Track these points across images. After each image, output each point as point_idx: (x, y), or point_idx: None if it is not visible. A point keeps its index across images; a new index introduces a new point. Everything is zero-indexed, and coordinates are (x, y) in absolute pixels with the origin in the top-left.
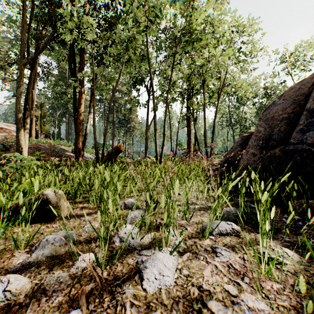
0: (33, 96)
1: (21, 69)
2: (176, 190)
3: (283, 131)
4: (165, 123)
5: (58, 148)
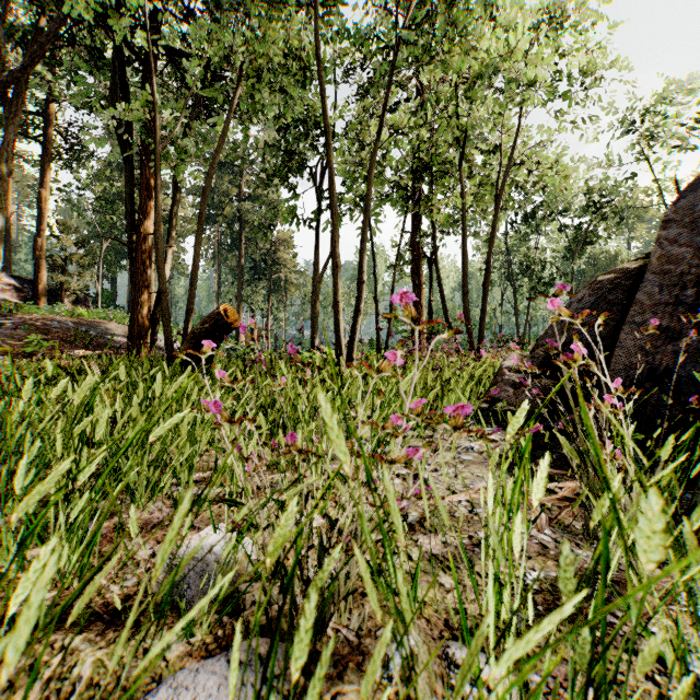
0: (42, 204)
1: None
2: None
3: None
4: (363, 249)
5: (97, 328)
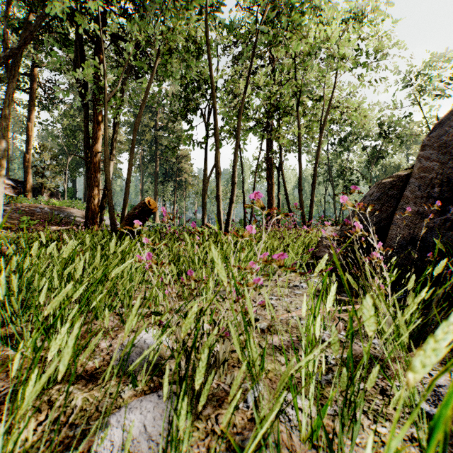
0: (29, 133)
1: None
2: None
3: None
4: (235, 162)
5: (65, 212)
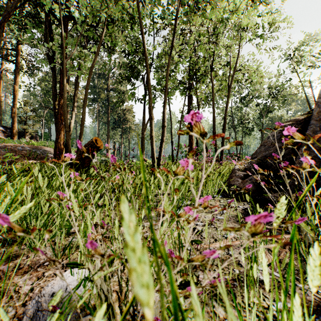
0: (15, 92)
1: None
2: None
3: None
4: (165, 110)
5: (40, 150)
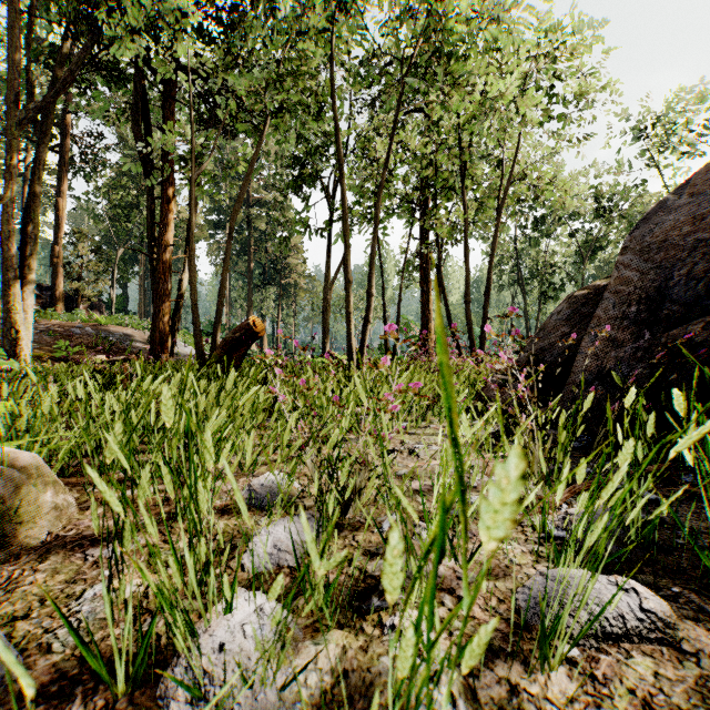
0: (59, 213)
1: (15, 136)
2: (486, 522)
3: (700, 278)
4: (372, 266)
5: (116, 334)
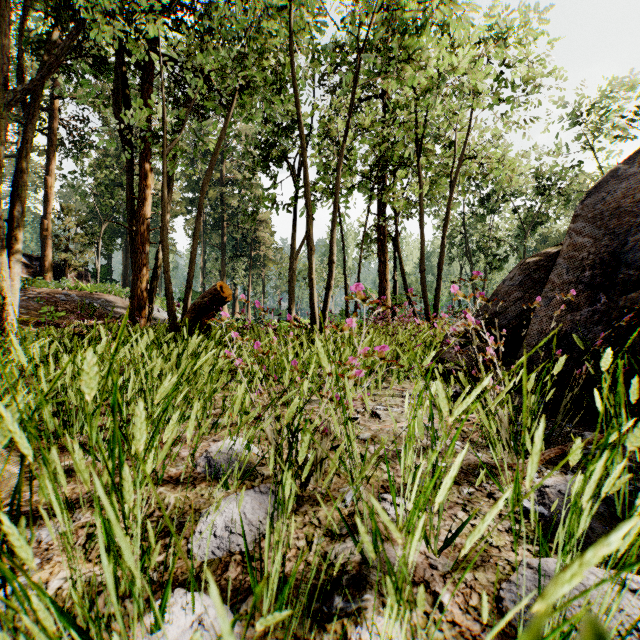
0: (48, 190)
1: (1, 115)
2: None
3: None
4: (334, 235)
5: (99, 301)
